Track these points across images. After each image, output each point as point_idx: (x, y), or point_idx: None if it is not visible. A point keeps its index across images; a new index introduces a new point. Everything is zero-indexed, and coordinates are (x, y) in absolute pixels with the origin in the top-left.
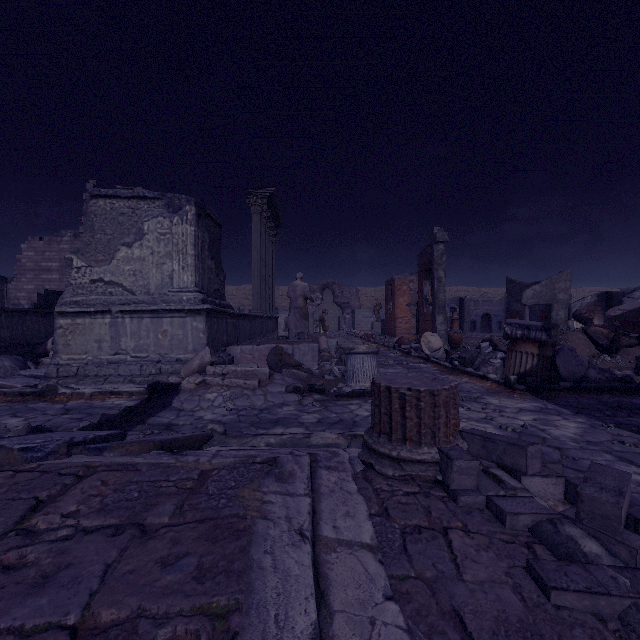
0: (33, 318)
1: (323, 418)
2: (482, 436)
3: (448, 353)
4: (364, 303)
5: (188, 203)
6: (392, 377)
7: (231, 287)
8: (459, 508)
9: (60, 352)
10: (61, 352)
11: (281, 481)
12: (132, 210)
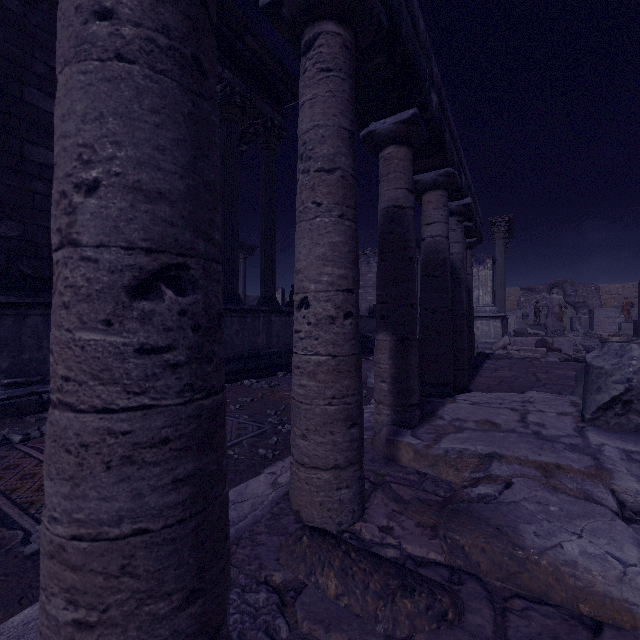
0: (373, 320)
1: None
2: None
3: None
4: (606, 302)
5: (488, 258)
6: None
7: None
8: None
9: None
10: None
11: None
12: None
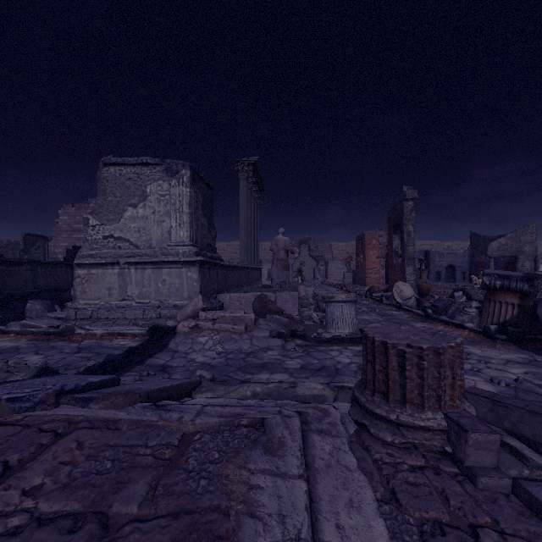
0: (63, 269)
1: (306, 364)
2: (490, 398)
3: (418, 301)
4: (336, 256)
5: (184, 167)
6: (385, 330)
7: (222, 243)
8: (480, 492)
9: (78, 298)
10: (79, 298)
11: (270, 453)
12: (137, 175)
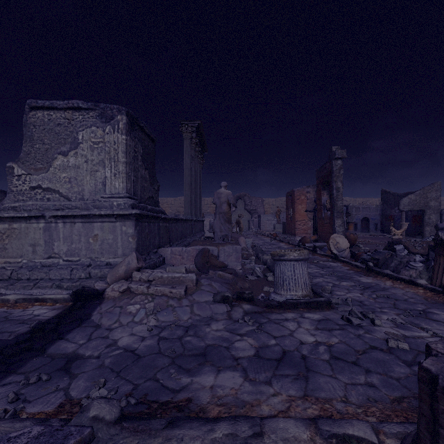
0: None
1: (260, 347)
2: None
3: (351, 252)
4: (267, 210)
5: (119, 113)
6: None
7: (170, 198)
8: None
9: None
10: None
11: None
12: (68, 121)
